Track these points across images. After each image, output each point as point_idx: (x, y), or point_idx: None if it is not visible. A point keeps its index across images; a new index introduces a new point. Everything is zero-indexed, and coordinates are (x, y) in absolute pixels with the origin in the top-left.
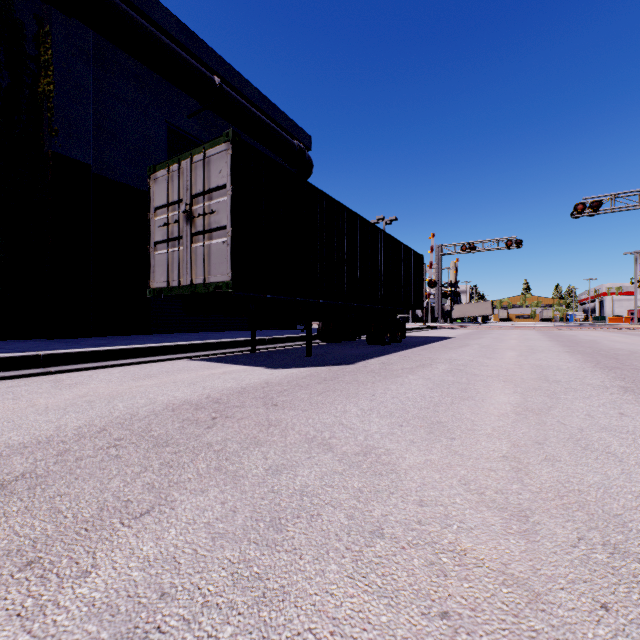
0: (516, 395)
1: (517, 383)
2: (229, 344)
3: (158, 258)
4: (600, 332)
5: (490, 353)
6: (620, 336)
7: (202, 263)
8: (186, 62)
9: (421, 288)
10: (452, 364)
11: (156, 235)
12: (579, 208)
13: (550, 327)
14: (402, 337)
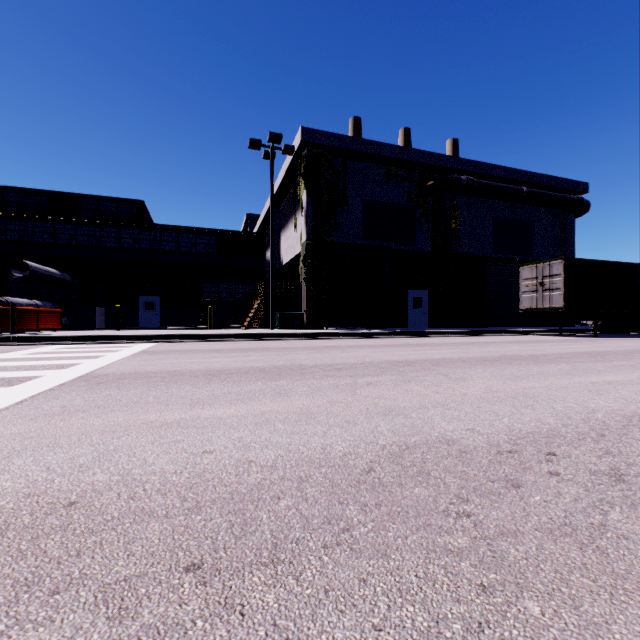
0: None
1: None
2: (545, 331)
3: (524, 298)
4: None
5: None
6: None
7: (548, 300)
8: (509, 190)
9: None
10: None
11: (522, 289)
12: None
13: None
14: None
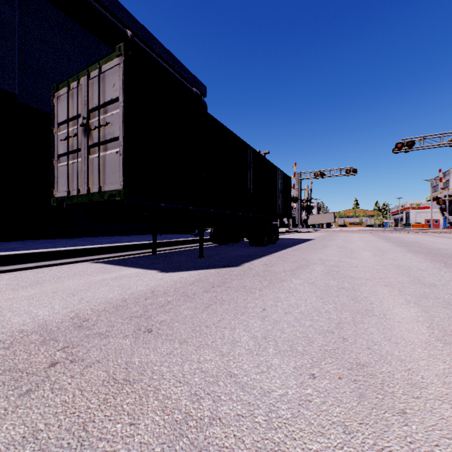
0: (413, 306)
1: (399, 288)
2: (134, 247)
3: (61, 169)
4: (414, 235)
5: (350, 253)
6: (431, 238)
7: (98, 173)
8: (102, 14)
9: (289, 202)
10: (326, 265)
11: (59, 148)
12: (399, 146)
13: (378, 231)
14: (276, 239)
